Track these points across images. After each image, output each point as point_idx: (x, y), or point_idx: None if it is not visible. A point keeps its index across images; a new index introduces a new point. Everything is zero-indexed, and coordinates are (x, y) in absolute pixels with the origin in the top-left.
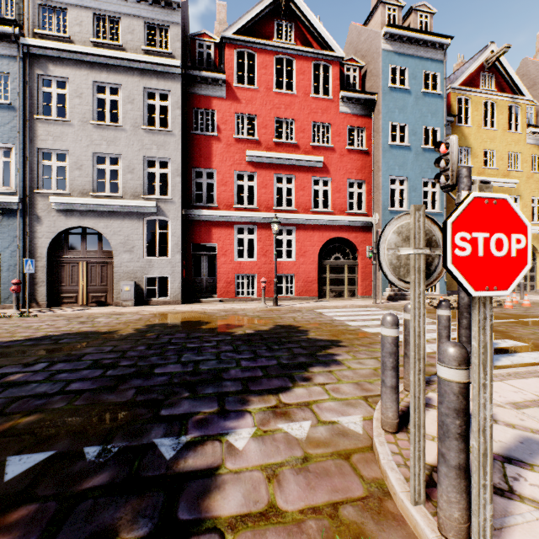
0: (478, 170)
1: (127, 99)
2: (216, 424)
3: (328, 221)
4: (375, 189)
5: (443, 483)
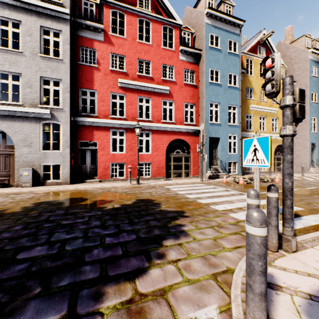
0: (257, 102)
1: (26, 33)
2: None
3: (172, 128)
4: (200, 109)
5: None
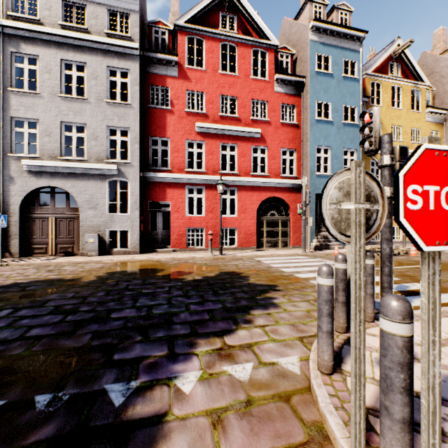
0: None
1: (92, 76)
2: (165, 368)
3: (265, 183)
4: (304, 156)
5: (386, 436)
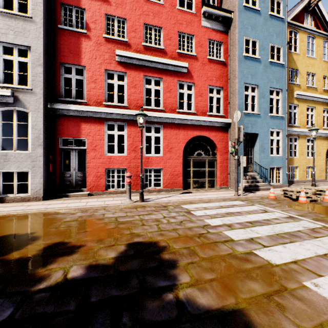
0: (303, 88)
1: None
2: None
3: (191, 120)
4: (231, 94)
5: None
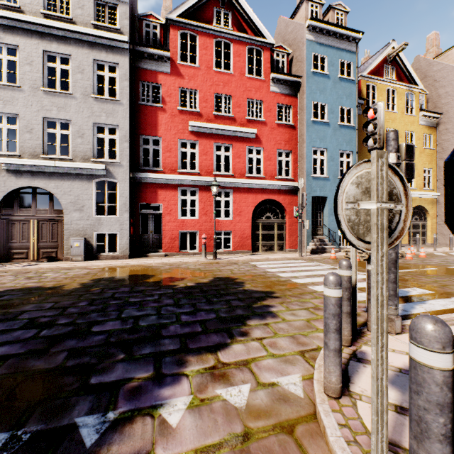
0: None
1: (77, 69)
2: (150, 394)
3: (260, 185)
4: (300, 158)
5: None
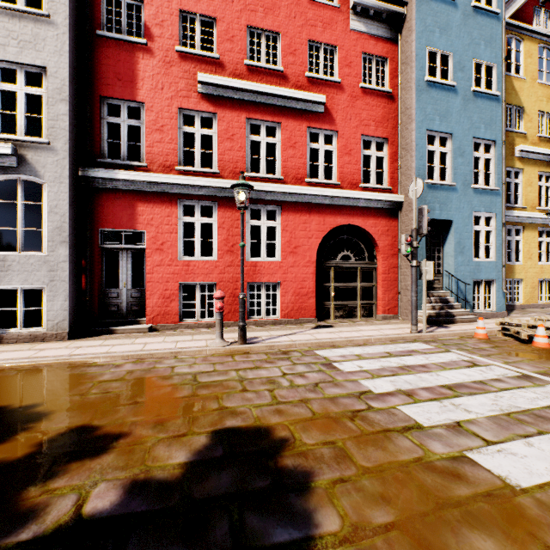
0: (532, 139)
1: None
2: None
3: (332, 198)
4: (403, 151)
5: None
